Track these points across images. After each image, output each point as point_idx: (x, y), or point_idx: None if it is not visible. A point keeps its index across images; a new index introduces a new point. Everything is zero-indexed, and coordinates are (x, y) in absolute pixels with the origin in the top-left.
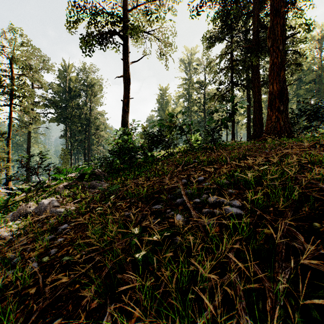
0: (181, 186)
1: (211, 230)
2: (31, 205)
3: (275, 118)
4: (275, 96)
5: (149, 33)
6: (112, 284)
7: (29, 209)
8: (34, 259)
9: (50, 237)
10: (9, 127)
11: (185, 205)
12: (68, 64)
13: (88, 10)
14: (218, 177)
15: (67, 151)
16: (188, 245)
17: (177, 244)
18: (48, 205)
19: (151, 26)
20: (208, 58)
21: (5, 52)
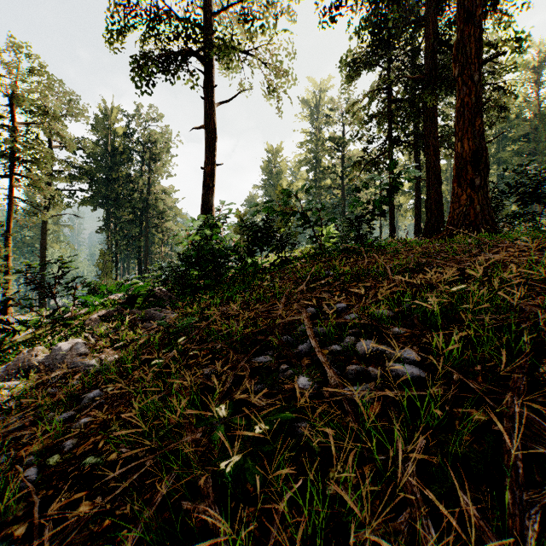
0: (307, 320)
1: (366, 409)
2: (38, 352)
3: (466, 198)
4: (466, 161)
5: (248, 53)
6: (173, 522)
7: (34, 360)
8: (33, 460)
9: (66, 415)
10: (9, 214)
11: (314, 356)
12: (111, 107)
13: (145, 14)
14: (374, 305)
15: (109, 255)
16: (322, 441)
17: (302, 436)
18: (69, 352)
19: (252, 41)
20: (349, 99)
21: (2, 85)
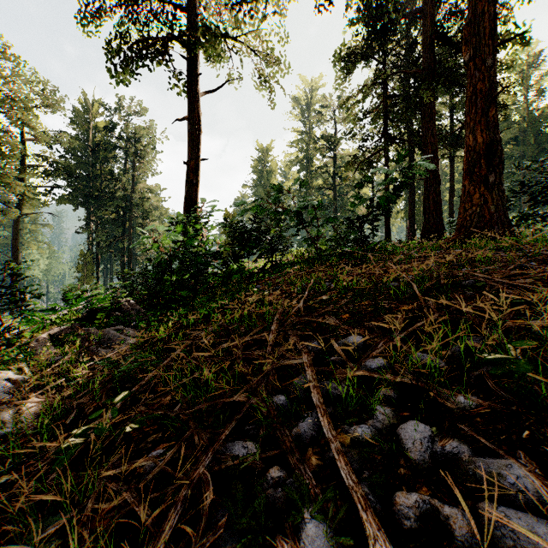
0: (310, 369)
1: None
2: None
3: (479, 197)
4: (480, 155)
5: (236, 40)
6: None
7: None
8: None
9: None
10: None
11: (326, 447)
12: (92, 100)
13: None
14: (414, 350)
15: (89, 256)
16: None
17: None
18: None
19: (240, 26)
20: (341, 97)
21: None
